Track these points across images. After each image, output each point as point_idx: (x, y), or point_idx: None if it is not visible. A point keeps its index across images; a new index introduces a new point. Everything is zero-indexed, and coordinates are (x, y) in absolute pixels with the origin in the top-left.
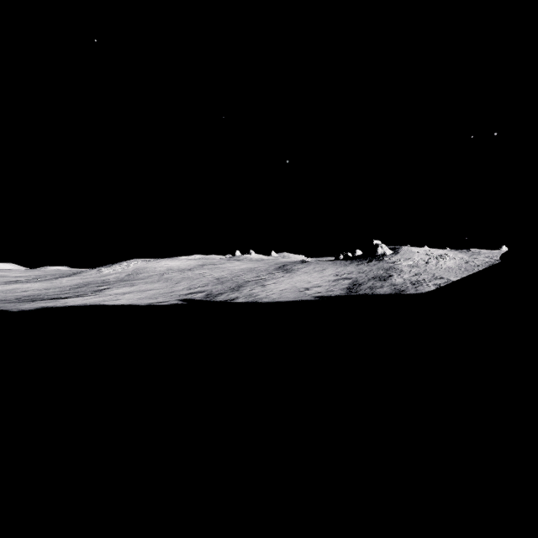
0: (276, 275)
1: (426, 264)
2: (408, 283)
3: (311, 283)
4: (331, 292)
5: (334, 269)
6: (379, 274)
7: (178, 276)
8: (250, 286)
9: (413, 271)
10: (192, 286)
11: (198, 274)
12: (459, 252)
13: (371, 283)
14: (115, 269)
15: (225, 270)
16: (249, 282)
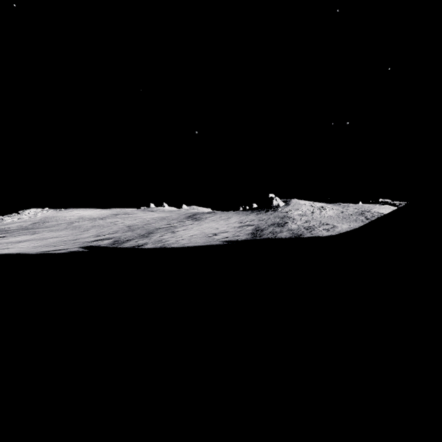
0: (186, 222)
1: (312, 213)
2: (303, 228)
3: (218, 229)
4: (238, 236)
5: (237, 217)
6: (276, 221)
7: (88, 224)
8: (161, 232)
9: (303, 219)
10: (101, 233)
11: (110, 222)
12: (333, 205)
13: (271, 229)
14: (20, 218)
15: (138, 218)
16: (159, 229)
